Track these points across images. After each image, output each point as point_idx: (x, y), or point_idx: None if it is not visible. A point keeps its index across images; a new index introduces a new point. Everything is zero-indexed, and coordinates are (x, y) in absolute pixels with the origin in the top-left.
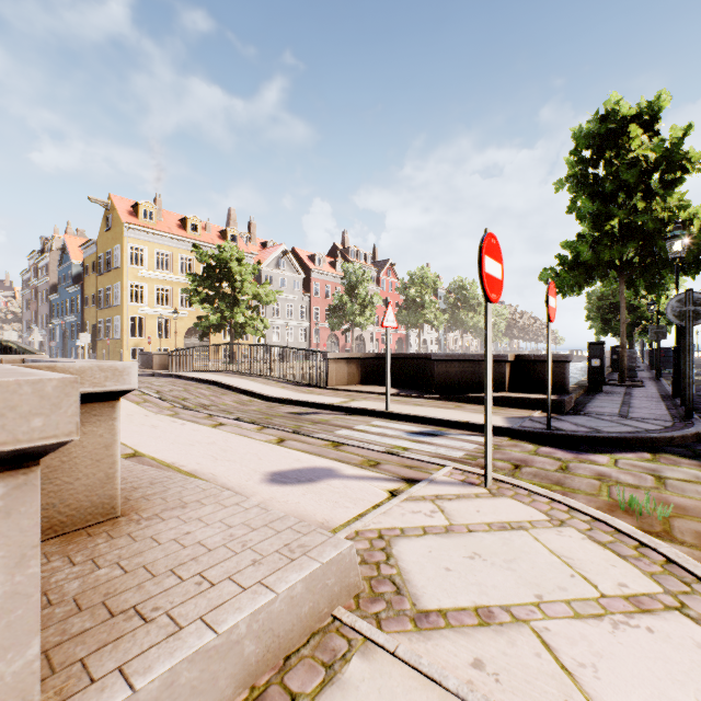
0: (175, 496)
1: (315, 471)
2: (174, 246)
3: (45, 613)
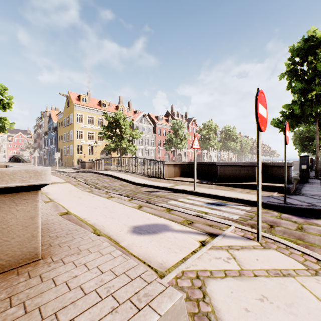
0: (76, 245)
1: (157, 226)
2: (96, 114)
3: None
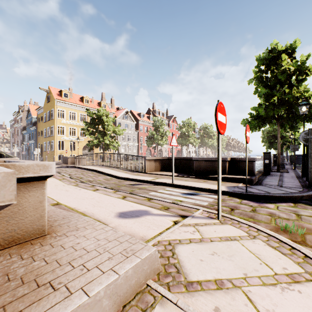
0: (74, 224)
1: (140, 212)
2: (77, 109)
3: (6, 285)
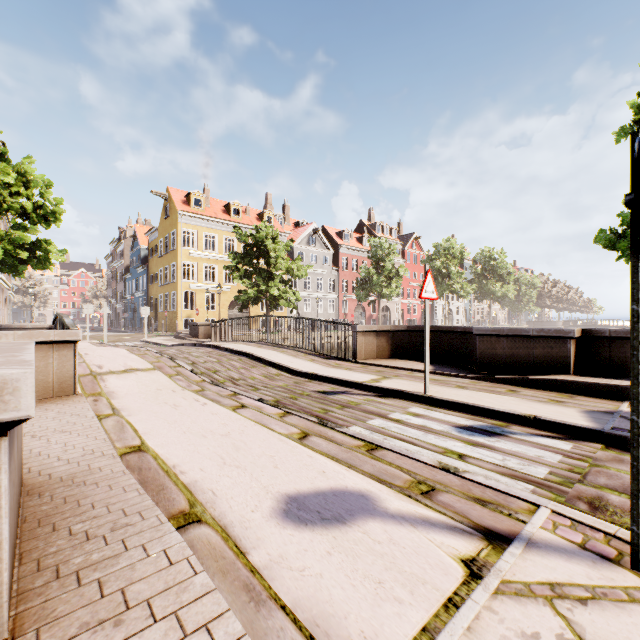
0: (121, 579)
1: (346, 499)
2: (219, 229)
3: None
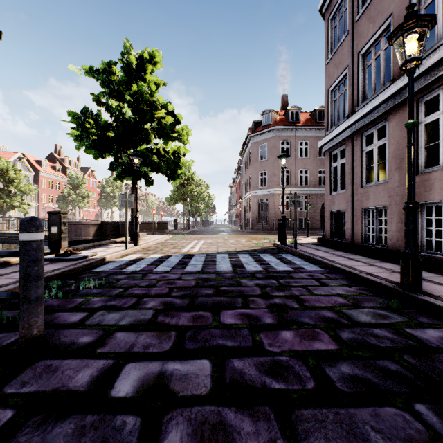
0: None
1: None
2: None
3: None
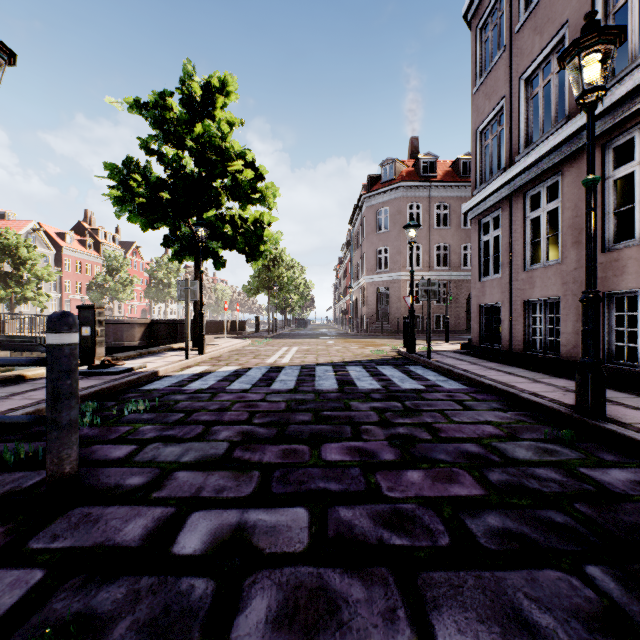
0: None
1: None
2: None
3: None
